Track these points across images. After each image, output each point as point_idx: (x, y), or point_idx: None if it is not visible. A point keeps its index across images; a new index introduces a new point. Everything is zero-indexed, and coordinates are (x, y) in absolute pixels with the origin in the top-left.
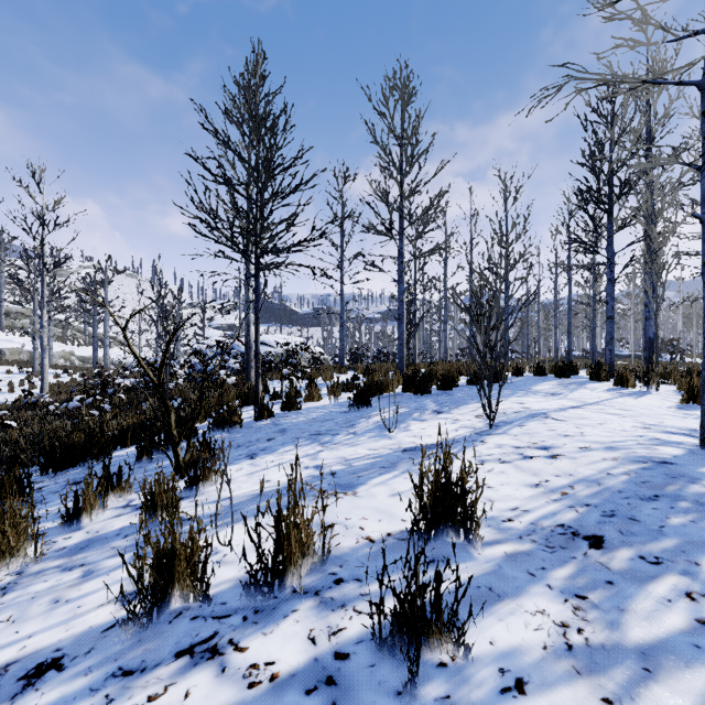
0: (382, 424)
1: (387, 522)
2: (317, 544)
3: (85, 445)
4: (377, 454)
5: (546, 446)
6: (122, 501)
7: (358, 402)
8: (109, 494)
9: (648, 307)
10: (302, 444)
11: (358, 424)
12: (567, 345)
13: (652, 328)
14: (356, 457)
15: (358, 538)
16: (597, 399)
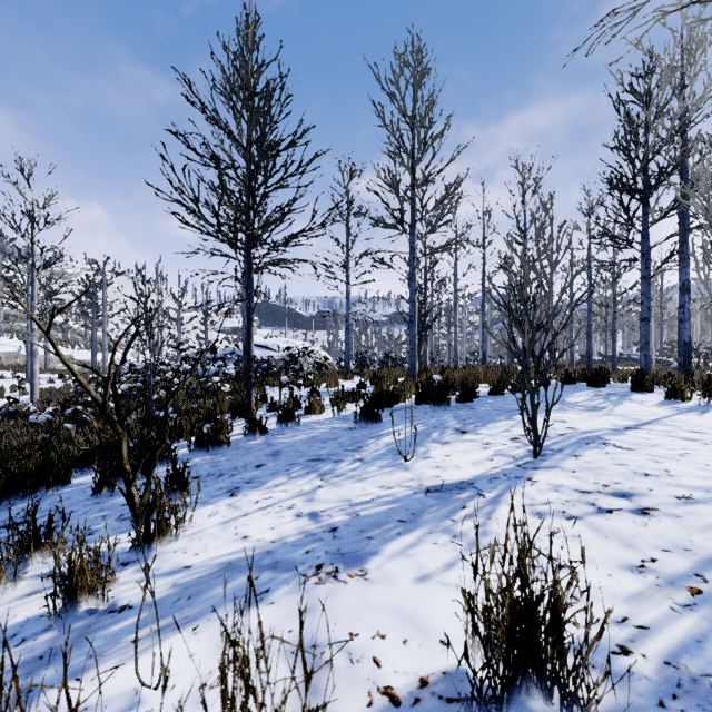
0: (395, 447)
1: (417, 647)
2: (300, 706)
3: (37, 472)
4: (392, 496)
5: (625, 492)
6: (50, 564)
7: (366, 417)
8: (32, 554)
9: (682, 308)
10: (297, 475)
11: (366, 447)
12: (587, 349)
13: (687, 331)
14: (364, 501)
15: (371, 690)
16: (653, 416)
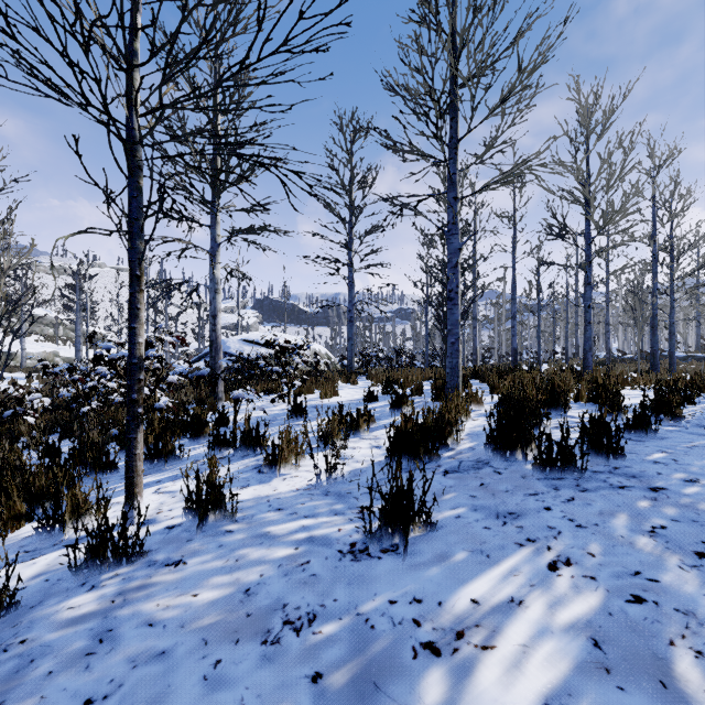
0: None
1: None
2: None
3: None
4: None
5: None
6: None
7: (393, 520)
8: None
9: None
10: None
11: None
12: (652, 345)
13: None
14: None
15: None
16: None
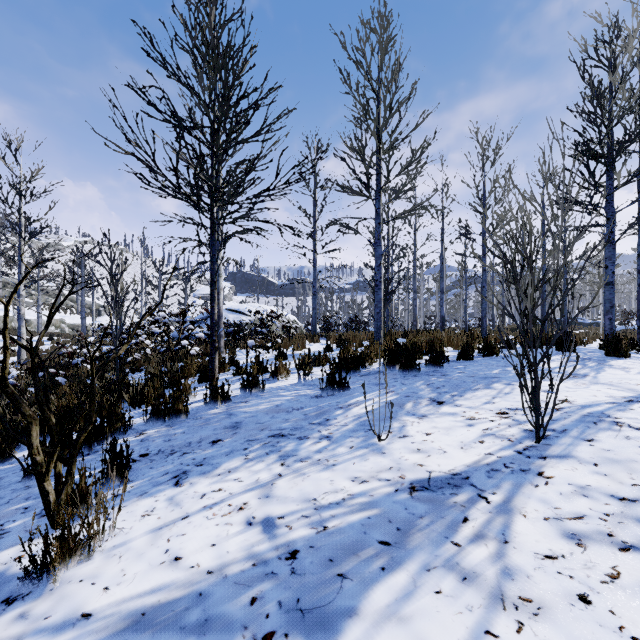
0: (366, 421)
1: None
2: None
3: None
4: (367, 495)
5: None
6: None
7: (333, 384)
8: None
9: None
10: (254, 456)
11: (333, 419)
12: (542, 313)
13: None
14: (333, 502)
15: None
16: None
